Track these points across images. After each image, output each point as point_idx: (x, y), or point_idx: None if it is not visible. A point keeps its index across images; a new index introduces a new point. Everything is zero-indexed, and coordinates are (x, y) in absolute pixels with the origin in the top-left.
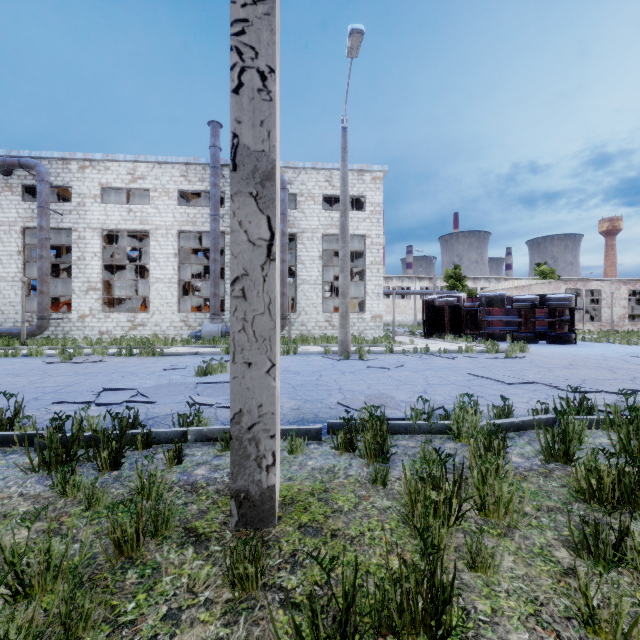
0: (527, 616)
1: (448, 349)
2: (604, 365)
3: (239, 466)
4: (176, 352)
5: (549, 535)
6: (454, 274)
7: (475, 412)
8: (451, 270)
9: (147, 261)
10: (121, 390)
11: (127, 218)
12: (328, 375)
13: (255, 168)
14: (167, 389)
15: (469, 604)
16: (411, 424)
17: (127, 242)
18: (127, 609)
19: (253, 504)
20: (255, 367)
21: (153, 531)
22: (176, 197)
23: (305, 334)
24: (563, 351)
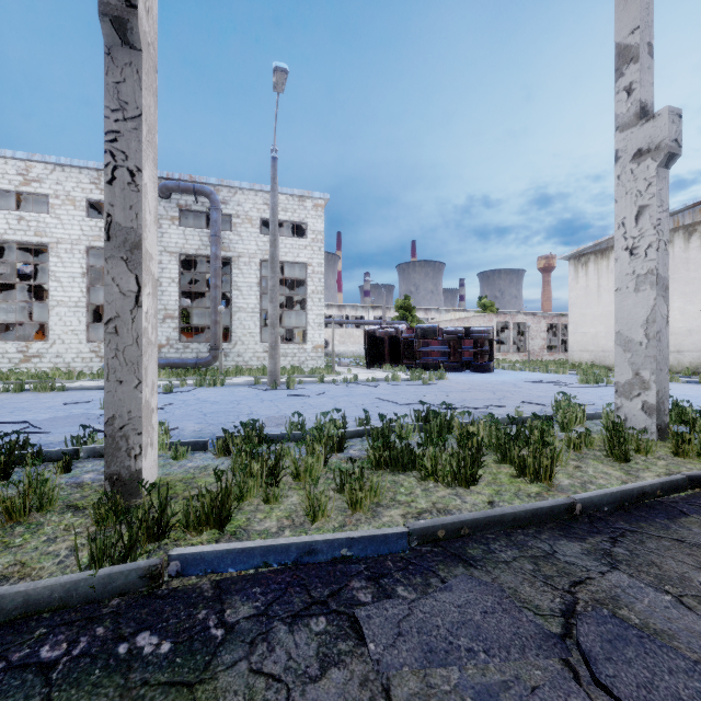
0: (283, 517)
1: (377, 378)
2: (494, 388)
3: (113, 456)
4: (82, 386)
5: (332, 486)
6: (404, 304)
7: (343, 423)
8: (401, 300)
9: (46, 278)
10: (9, 423)
11: (17, 227)
12: (246, 403)
13: (126, 240)
14: (65, 421)
15: (253, 516)
16: (287, 434)
17: (17, 253)
18: (16, 541)
19: (124, 483)
20: (126, 384)
21: (39, 506)
22: (84, 207)
23: (242, 365)
24: (477, 378)
